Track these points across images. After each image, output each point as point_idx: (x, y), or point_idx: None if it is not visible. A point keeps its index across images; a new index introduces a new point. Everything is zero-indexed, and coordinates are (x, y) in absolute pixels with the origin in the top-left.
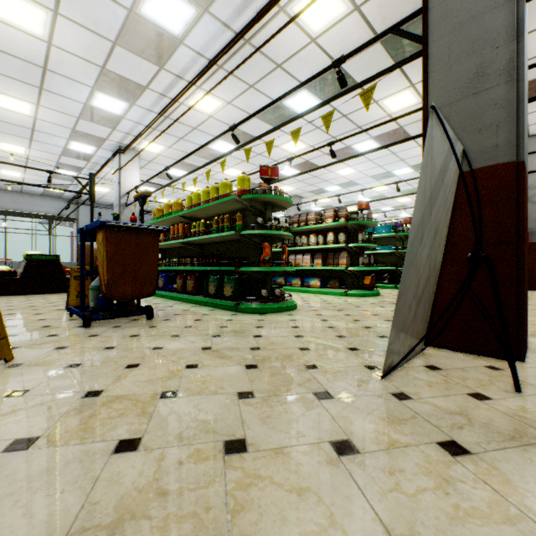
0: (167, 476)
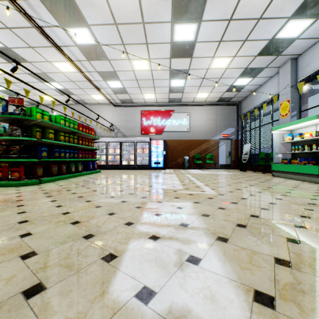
0: (43, 223)
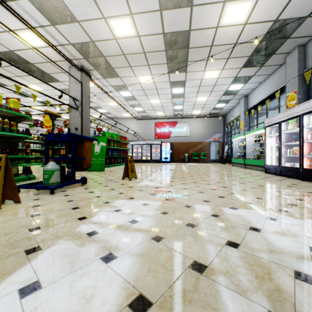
0: None
